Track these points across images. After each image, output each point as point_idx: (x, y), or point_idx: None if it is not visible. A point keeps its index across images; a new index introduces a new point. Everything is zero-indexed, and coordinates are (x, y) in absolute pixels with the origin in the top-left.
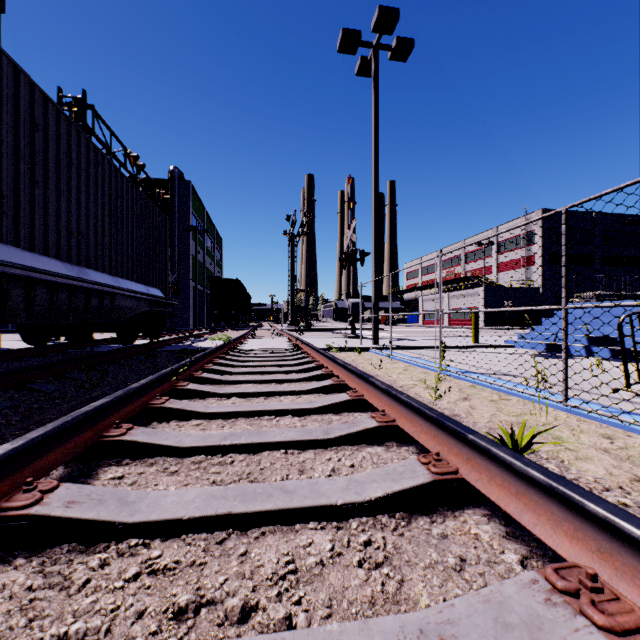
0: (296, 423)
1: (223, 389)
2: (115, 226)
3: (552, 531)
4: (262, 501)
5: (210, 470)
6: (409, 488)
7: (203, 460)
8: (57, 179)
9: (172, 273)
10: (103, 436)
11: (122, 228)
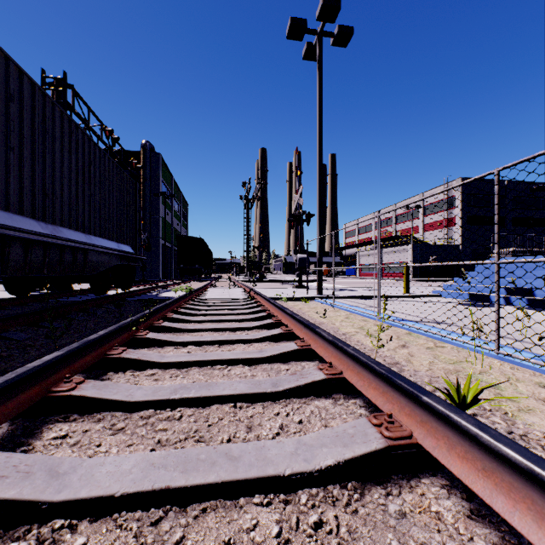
0: (246, 373)
1: (180, 338)
2: (88, 189)
3: (536, 525)
4: (204, 471)
5: (157, 427)
6: (361, 455)
7: (152, 415)
8: (32, 146)
9: (144, 232)
10: (51, 391)
11: (95, 191)
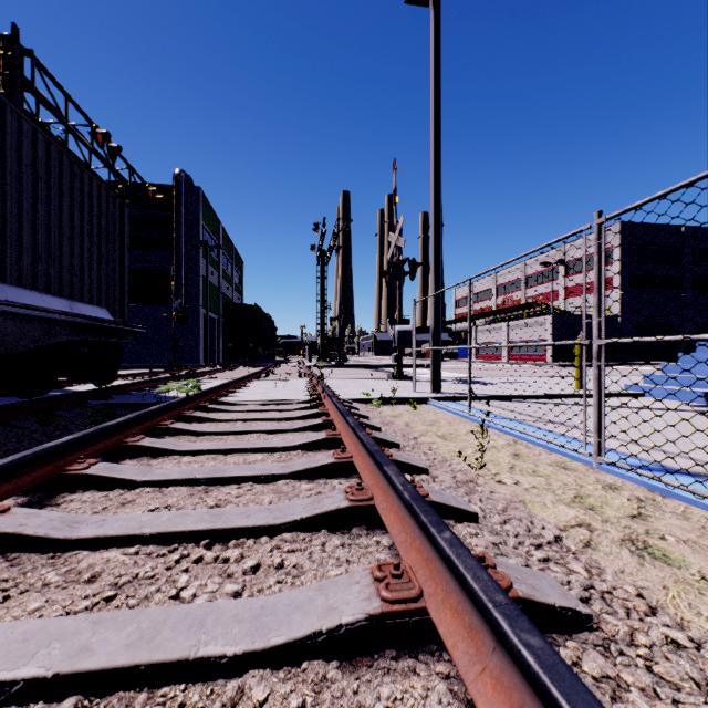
0: None
1: None
2: None
3: None
4: None
5: None
6: None
7: None
8: None
9: (177, 298)
10: None
11: (3, 195)
